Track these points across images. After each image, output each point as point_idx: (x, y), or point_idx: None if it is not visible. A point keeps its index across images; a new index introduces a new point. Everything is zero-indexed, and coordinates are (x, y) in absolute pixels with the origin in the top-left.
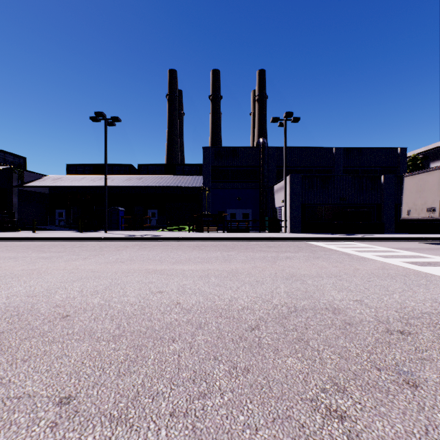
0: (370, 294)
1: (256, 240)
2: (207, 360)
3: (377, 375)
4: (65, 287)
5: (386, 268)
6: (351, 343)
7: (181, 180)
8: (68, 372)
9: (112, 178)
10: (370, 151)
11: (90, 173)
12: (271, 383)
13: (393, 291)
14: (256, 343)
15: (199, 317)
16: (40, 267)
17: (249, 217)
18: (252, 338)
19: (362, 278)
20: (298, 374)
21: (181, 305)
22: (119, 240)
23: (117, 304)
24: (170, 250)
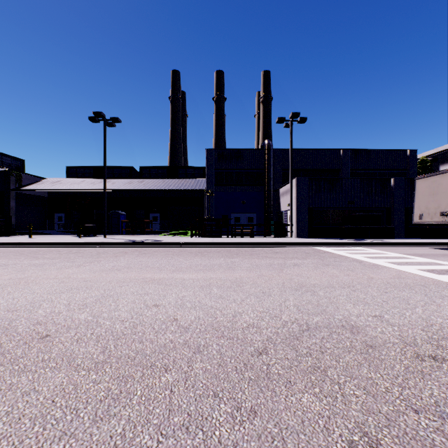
0: (390, 308)
1: (261, 246)
2: (206, 398)
3: (415, 420)
4: (52, 299)
5: (402, 277)
6: (377, 373)
7: (184, 183)
8: (32, 415)
9: (113, 181)
10: (379, 153)
11: (90, 176)
12: (284, 432)
13: (415, 305)
14: (264, 373)
15: (197, 337)
16: (29, 276)
17: (254, 221)
18: (259, 366)
19: (378, 288)
20: (317, 418)
21: (179, 322)
22: (119, 245)
23: (106, 320)
24: (171, 256)
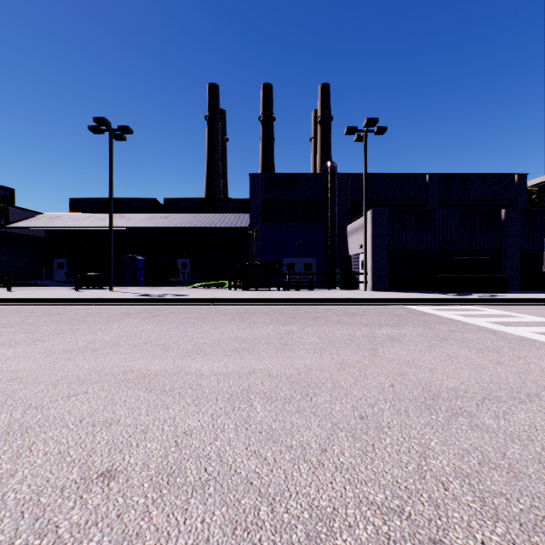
0: None
1: (327, 303)
2: None
3: None
4: None
5: None
6: None
7: (221, 219)
8: None
9: (128, 216)
10: (477, 179)
11: (101, 211)
12: None
13: None
14: None
15: None
16: None
17: (313, 269)
18: None
19: None
20: None
21: None
22: (124, 302)
23: None
24: (193, 322)
